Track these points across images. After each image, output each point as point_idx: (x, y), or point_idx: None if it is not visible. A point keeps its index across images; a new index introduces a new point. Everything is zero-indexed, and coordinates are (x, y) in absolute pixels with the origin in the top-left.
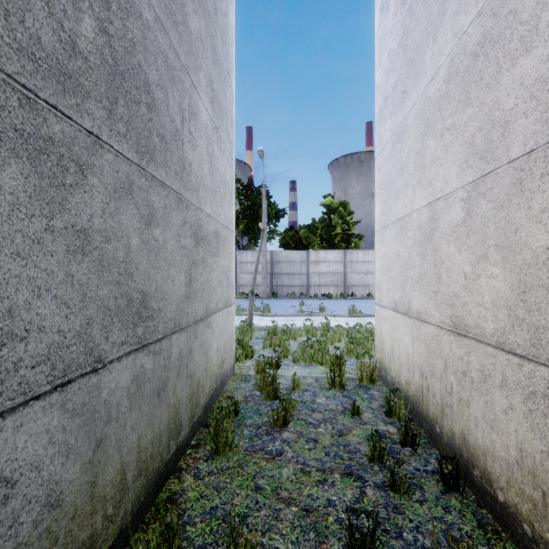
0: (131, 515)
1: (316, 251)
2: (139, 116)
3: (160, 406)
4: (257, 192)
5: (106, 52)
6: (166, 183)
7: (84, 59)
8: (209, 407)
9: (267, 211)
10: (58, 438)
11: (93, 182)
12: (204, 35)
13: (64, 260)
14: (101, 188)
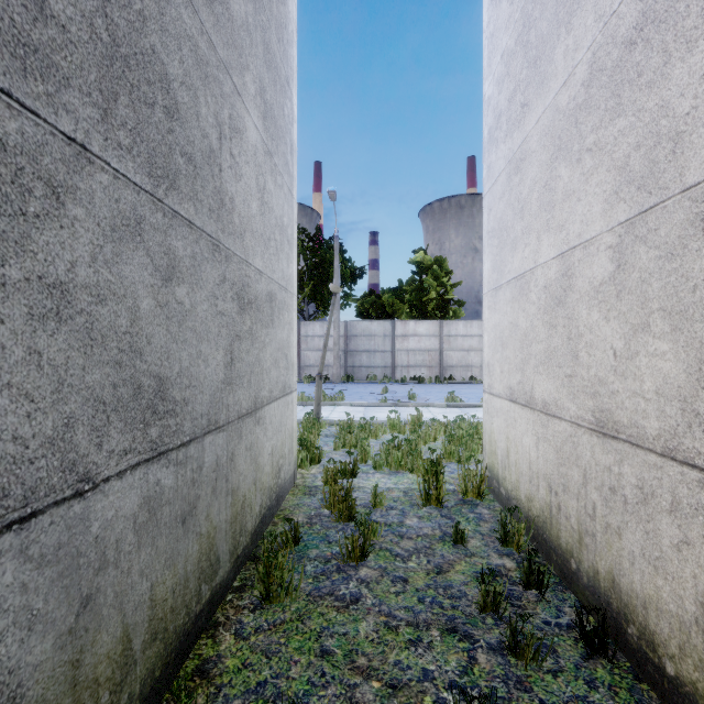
0: (140, 700)
1: (403, 322)
2: (153, 123)
3: (187, 537)
4: (328, 245)
5: (99, 23)
6: (196, 222)
7: (60, 28)
8: (260, 532)
9: (340, 270)
10: (14, 603)
11: (75, 213)
12: (252, 24)
13: (25, 329)
14: (90, 223)
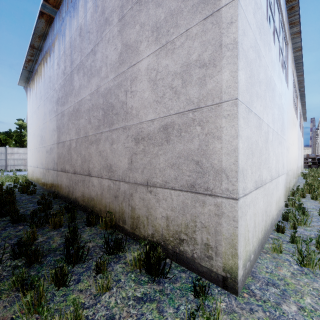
0: None
1: (11, 148)
2: None
3: None
4: None
5: None
6: None
7: None
8: None
9: None
10: None
11: None
12: None
13: None
14: None
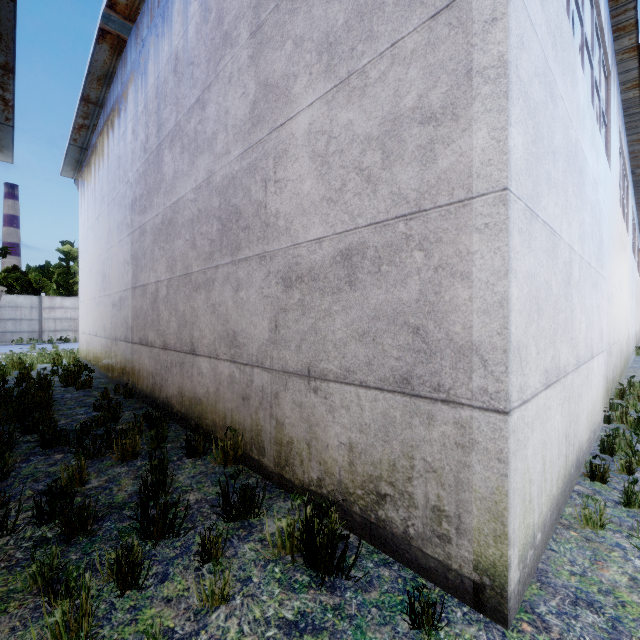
0: None
1: (51, 297)
2: None
3: None
4: None
5: None
6: None
7: None
8: None
9: None
10: None
11: None
12: None
13: None
14: None
